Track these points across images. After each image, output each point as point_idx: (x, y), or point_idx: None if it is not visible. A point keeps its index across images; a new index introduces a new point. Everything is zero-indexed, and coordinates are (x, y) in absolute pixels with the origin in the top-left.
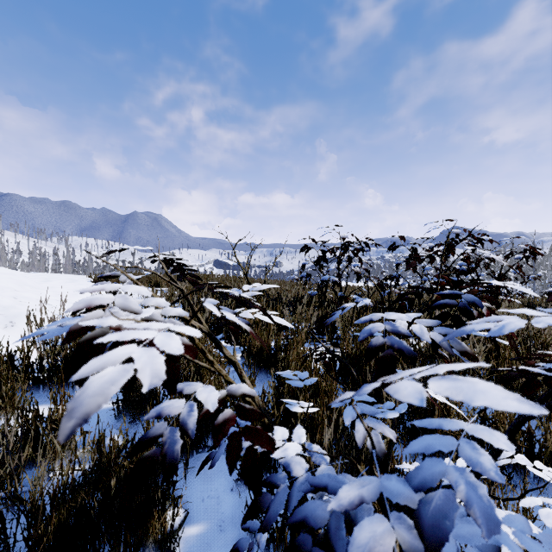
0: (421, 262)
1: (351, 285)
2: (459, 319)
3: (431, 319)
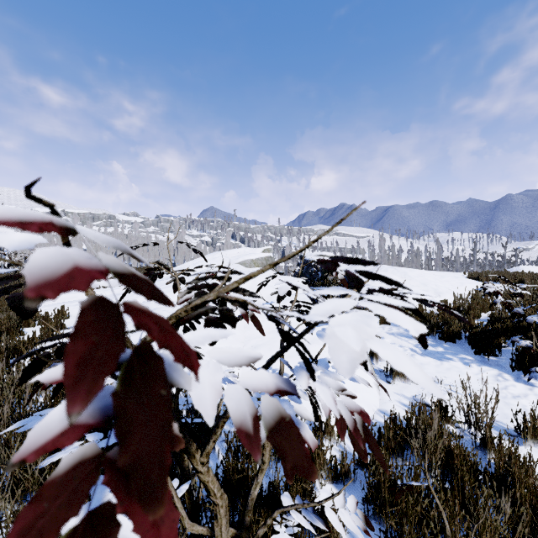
0: None
1: None
2: None
3: None
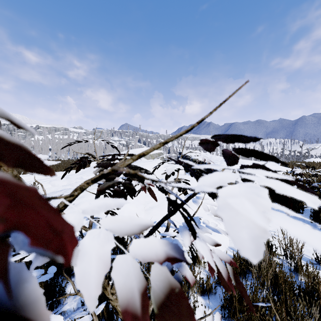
0: None
1: None
2: None
3: None
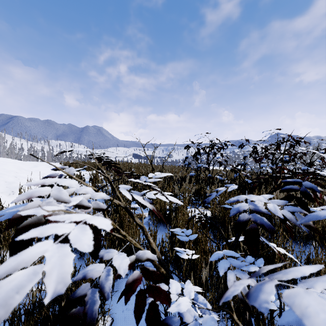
0: (266, 157)
1: (214, 168)
2: (301, 200)
3: (280, 199)
